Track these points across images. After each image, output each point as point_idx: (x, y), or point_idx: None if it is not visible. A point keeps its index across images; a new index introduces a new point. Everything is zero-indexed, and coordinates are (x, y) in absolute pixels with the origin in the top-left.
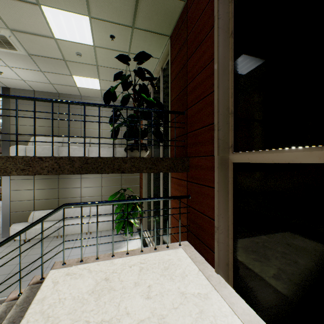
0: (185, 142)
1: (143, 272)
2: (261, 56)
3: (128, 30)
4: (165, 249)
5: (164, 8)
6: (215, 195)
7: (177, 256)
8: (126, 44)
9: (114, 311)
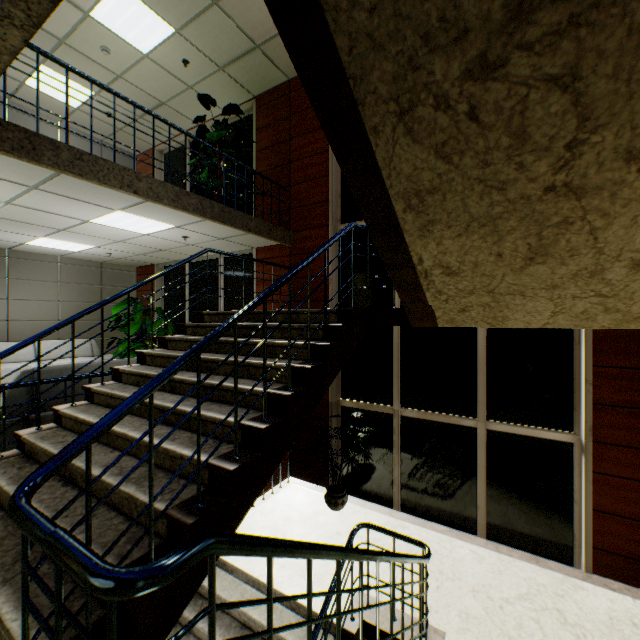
0: (286, 218)
1: None
2: None
3: (213, 67)
4: None
5: (267, 73)
6: (330, 255)
7: None
8: (196, 78)
9: None
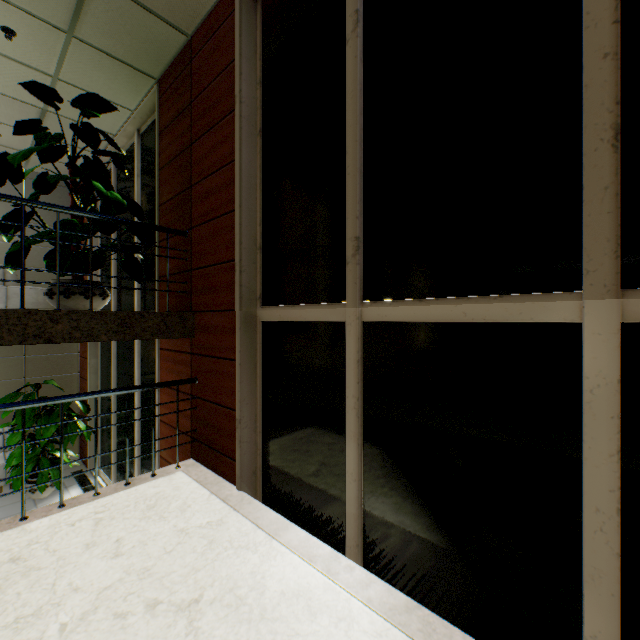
0: (188, 285)
1: (104, 525)
2: (295, 181)
3: (56, 34)
4: (150, 479)
5: (147, 30)
6: (237, 371)
7: (174, 484)
8: (49, 59)
9: (44, 597)
